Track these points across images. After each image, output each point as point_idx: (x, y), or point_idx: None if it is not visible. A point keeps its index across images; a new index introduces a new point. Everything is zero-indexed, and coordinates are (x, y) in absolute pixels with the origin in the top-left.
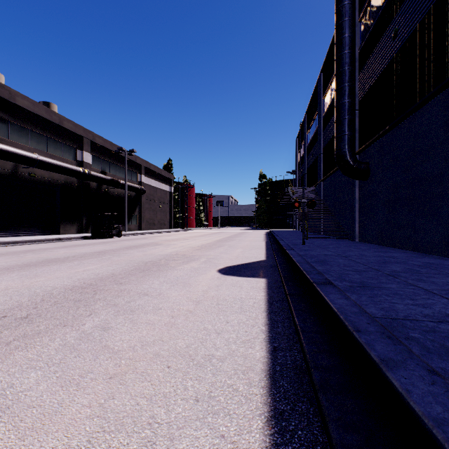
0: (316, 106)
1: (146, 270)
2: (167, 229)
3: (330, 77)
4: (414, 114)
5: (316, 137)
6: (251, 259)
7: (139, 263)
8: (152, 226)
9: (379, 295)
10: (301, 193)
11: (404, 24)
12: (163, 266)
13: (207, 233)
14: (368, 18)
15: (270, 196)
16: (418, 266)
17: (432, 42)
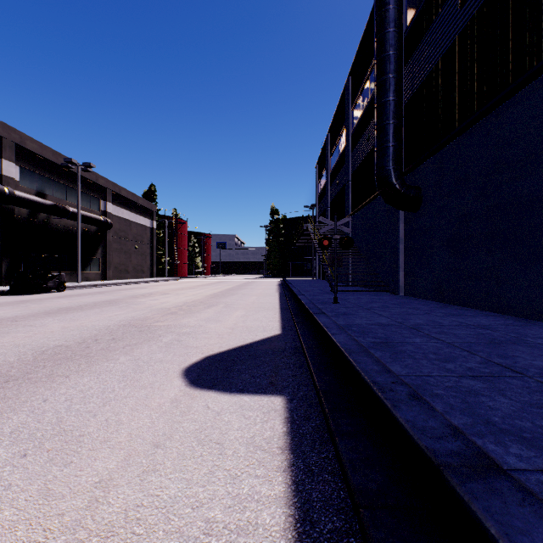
0: (343, 120)
1: (16, 379)
2: (147, 277)
3: (361, 80)
4: (499, 109)
5: (342, 160)
6: (256, 334)
7: (25, 353)
8: (124, 275)
9: None
10: (332, 227)
11: None
12: (68, 363)
13: (200, 284)
14: None
15: (284, 237)
16: None
17: None
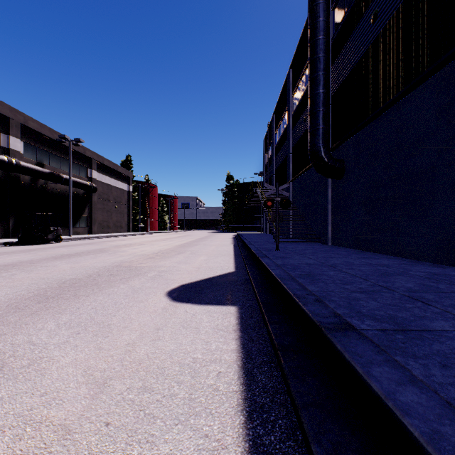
0: (285, 104)
1: (53, 297)
2: (125, 232)
3: (299, 73)
4: (399, 103)
5: (284, 136)
6: (216, 272)
7: (51, 283)
8: (106, 230)
9: (454, 358)
10: (274, 191)
11: (386, 4)
12: (85, 289)
13: (169, 237)
14: (342, 5)
15: (237, 198)
16: (429, 280)
17: (421, 19)
